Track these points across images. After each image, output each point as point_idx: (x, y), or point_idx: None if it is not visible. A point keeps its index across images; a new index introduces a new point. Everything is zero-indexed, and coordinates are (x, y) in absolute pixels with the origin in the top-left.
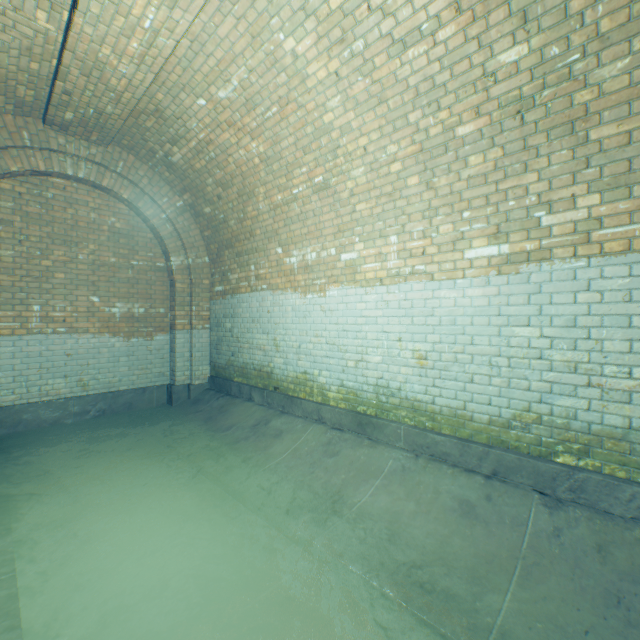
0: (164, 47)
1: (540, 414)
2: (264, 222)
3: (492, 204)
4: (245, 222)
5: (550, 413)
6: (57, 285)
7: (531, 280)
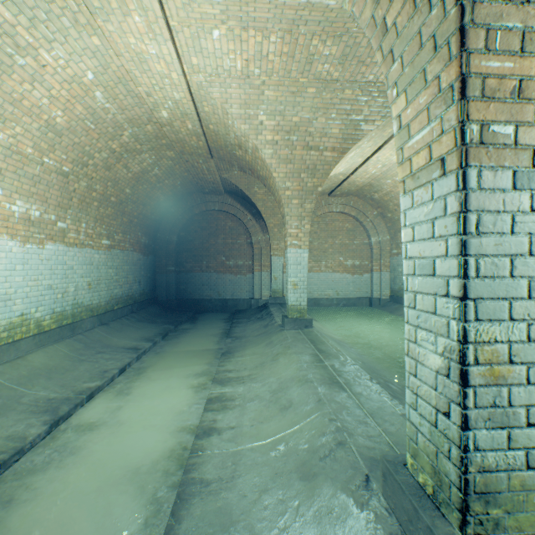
0: (377, 174)
1: None
2: None
3: None
4: None
5: None
6: (329, 254)
7: None
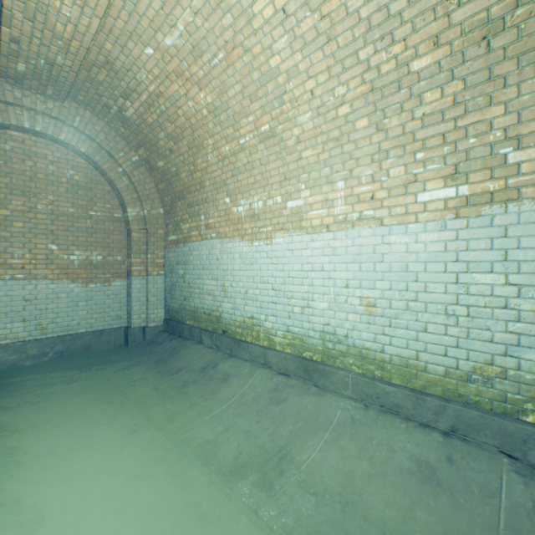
0: None
1: (505, 368)
2: (213, 173)
3: (449, 143)
4: (195, 174)
5: (517, 367)
6: (15, 233)
7: (495, 223)
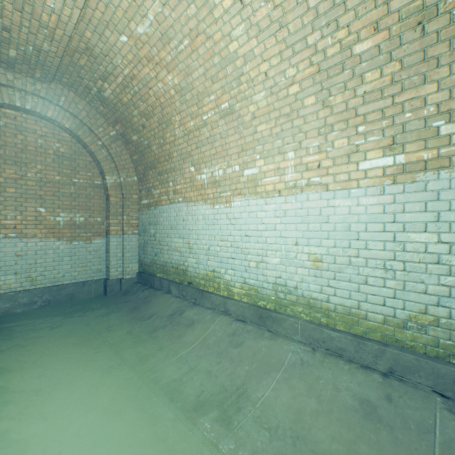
0: None
1: (437, 317)
2: (180, 146)
3: (388, 117)
4: (164, 146)
5: (448, 316)
6: (8, 198)
7: (428, 188)
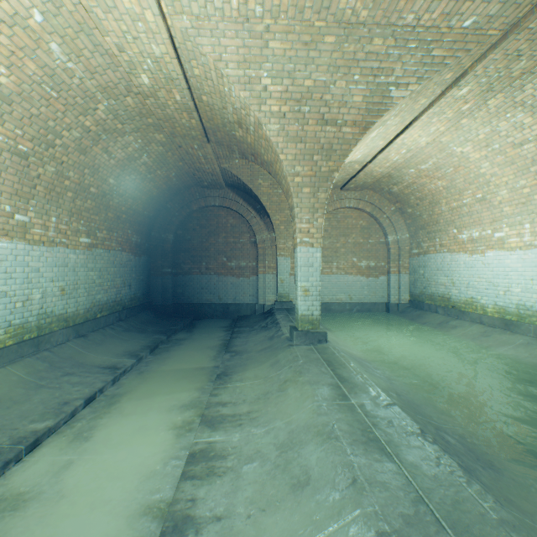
0: (399, 162)
1: None
2: (444, 216)
3: None
4: (432, 216)
5: None
6: (341, 254)
7: None
